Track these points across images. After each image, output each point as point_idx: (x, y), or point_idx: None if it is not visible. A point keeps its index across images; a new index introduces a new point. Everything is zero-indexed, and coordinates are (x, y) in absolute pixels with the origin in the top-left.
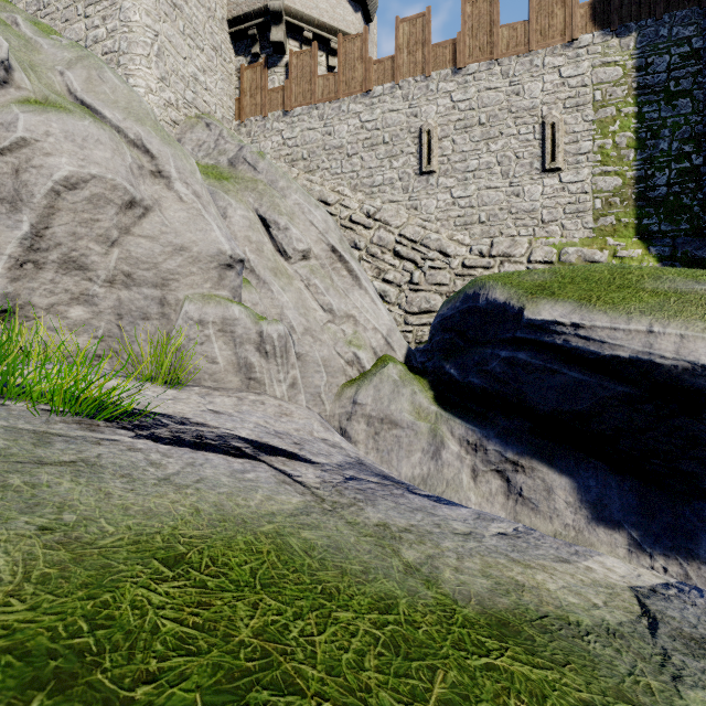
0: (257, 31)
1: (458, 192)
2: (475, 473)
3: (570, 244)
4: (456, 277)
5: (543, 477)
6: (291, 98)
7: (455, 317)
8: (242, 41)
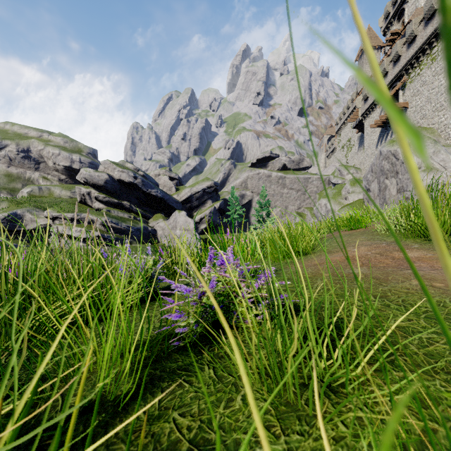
0: None
1: None
2: None
3: None
4: None
5: None
6: None
7: None
8: None
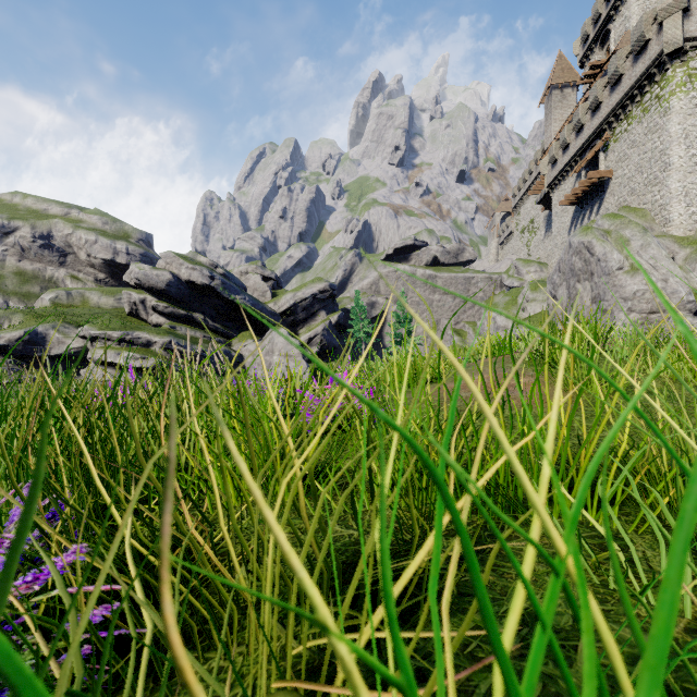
0: None
1: None
2: None
3: None
4: None
5: None
6: None
7: None
8: None
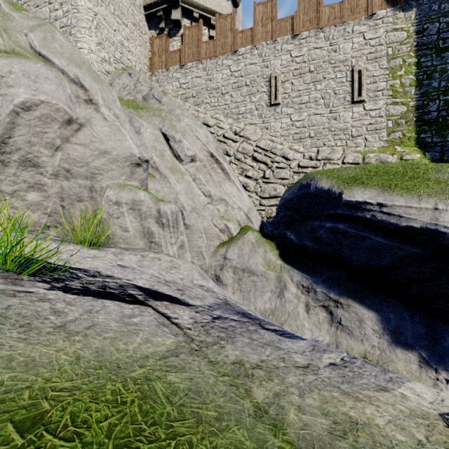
0: (163, 13)
1: (295, 117)
2: (308, 308)
3: (371, 151)
4: (294, 174)
5: (356, 311)
6: (185, 57)
7: (293, 199)
8: (153, 20)
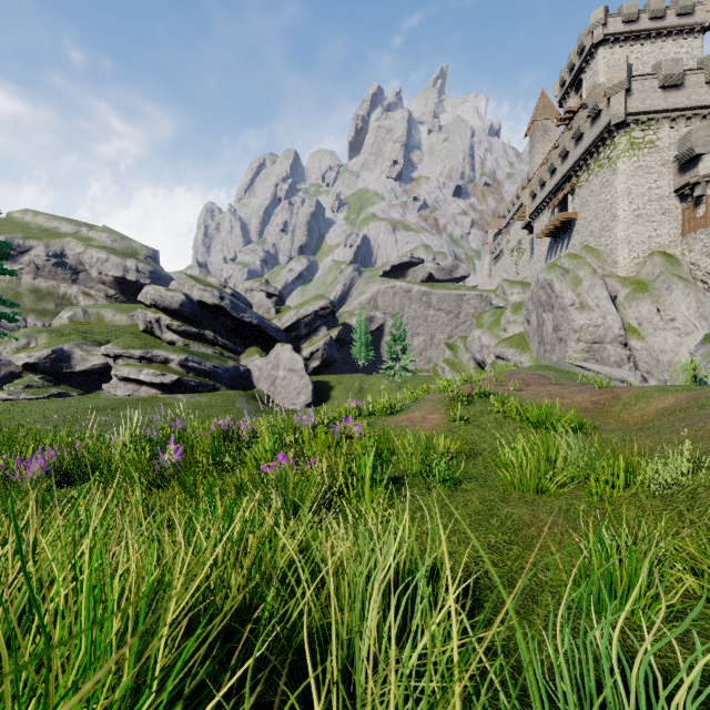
0: (689, 191)
1: None
2: None
3: None
4: None
5: None
6: (707, 221)
7: None
8: (683, 195)
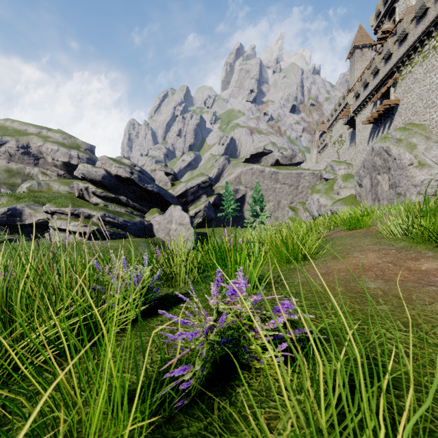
0: None
1: None
2: None
3: None
4: None
5: None
6: None
7: None
8: None
